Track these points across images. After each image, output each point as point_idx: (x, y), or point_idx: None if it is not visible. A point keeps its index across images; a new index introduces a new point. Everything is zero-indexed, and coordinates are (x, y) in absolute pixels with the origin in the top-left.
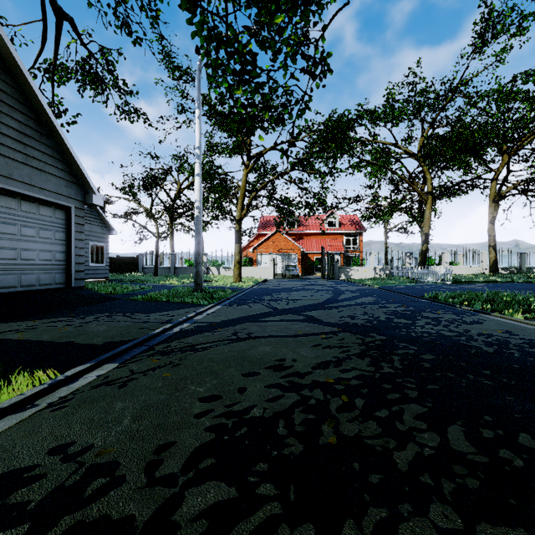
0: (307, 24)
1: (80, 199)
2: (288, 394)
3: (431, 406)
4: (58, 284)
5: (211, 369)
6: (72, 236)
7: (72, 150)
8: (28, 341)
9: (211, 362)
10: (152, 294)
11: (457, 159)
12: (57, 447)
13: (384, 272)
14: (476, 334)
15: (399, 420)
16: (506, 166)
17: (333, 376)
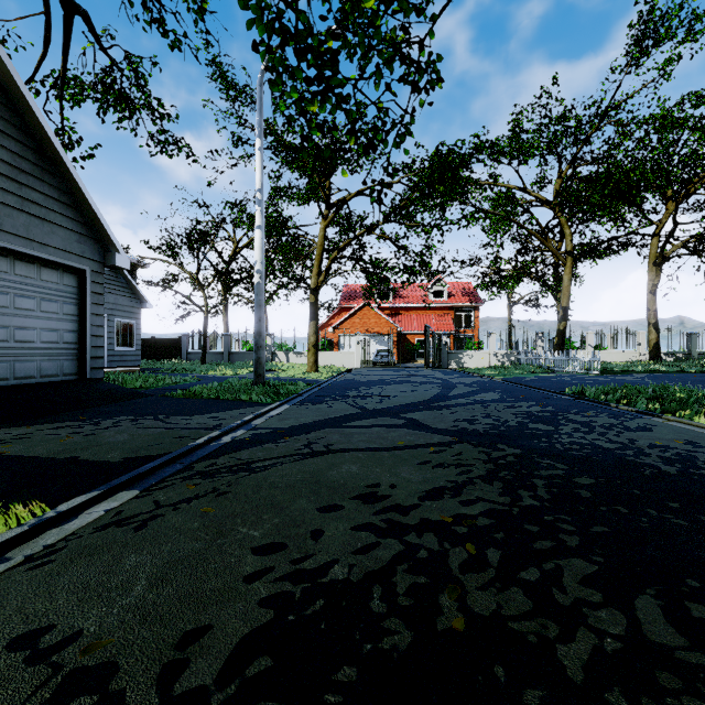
0: (408, 14)
1: (98, 259)
2: (386, 541)
3: (603, 562)
4: (67, 375)
5: (273, 501)
6: (86, 310)
7: (86, 192)
8: (13, 457)
9: (273, 489)
10: (196, 389)
11: (606, 207)
12: (24, 636)
13: (508, 358)
14: (646, 446)
15: (557, 586)
16: (673, 217)
17: (451, 512)
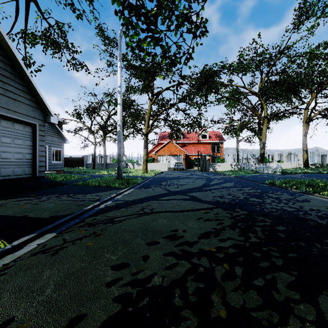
0: None
1: (42, 119)
2: (181, 262)
3: (297, 275)
4: (27, 175)
5: (123, 239)
6: (36, 143)
7: (36, 86)
8: None
9: (124, 232)
10: (89, 181)
11: (283, 95)
12: None
13: (237, 166)
14: (308, 210)
15: (274, 289)
16: (315, 100)
17: (215, 245)
